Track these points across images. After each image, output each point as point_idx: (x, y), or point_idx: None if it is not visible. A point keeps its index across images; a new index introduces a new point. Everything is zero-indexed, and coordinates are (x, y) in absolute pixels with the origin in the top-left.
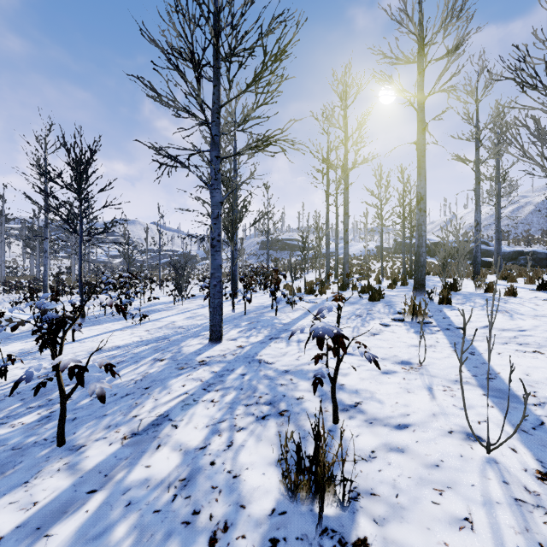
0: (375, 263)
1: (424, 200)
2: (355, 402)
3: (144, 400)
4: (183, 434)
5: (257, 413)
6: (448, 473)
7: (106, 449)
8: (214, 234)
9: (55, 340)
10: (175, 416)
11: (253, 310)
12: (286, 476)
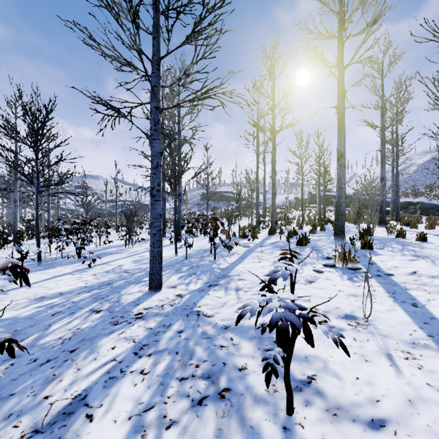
0: (295, 211)
1: (344, 157)
2: (307, 377)
3: (64, 370)
4: (96, 433)
5: (193, 393)
6: None
7: None
8: (153, 184)
9: None
10: (94, 399)
11: (194, 254)
12: None
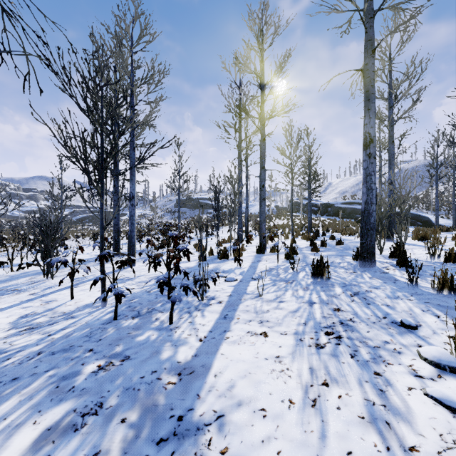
0: (277, 220)
1: (374, 143)
2: None
3: None
4: None
5: None
6: None
7: None
8: None
9: None
10: None
11: (138, 301)
12: None
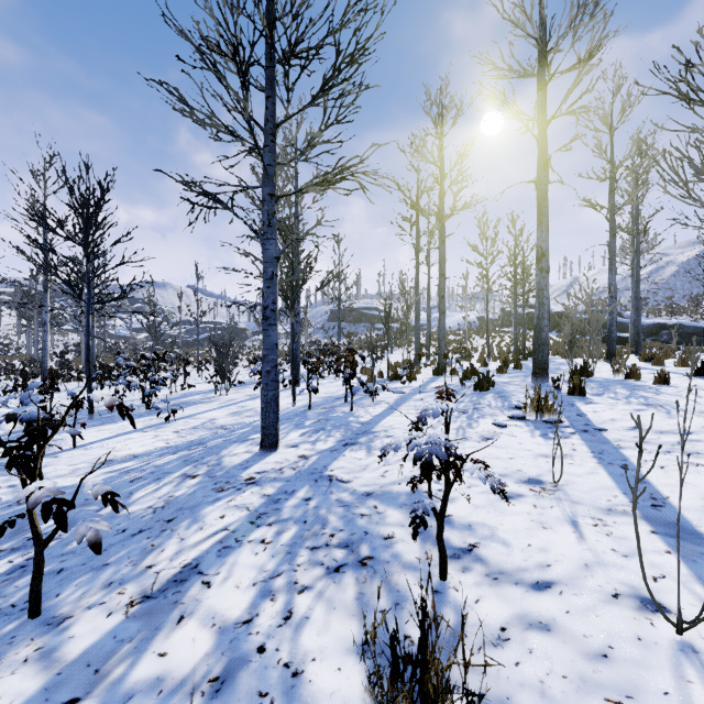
0: (478, 339)
1: (546, 257)
2: (468, 545)
3: (164, 540)
4: (218, 598)
5: (328, 561)
6: (623, 671)
7: (102, 623)
8: (267, 301)
9: (30, 457)
10: (208, 567)
11: (320, 403)
12: (376, 682)
